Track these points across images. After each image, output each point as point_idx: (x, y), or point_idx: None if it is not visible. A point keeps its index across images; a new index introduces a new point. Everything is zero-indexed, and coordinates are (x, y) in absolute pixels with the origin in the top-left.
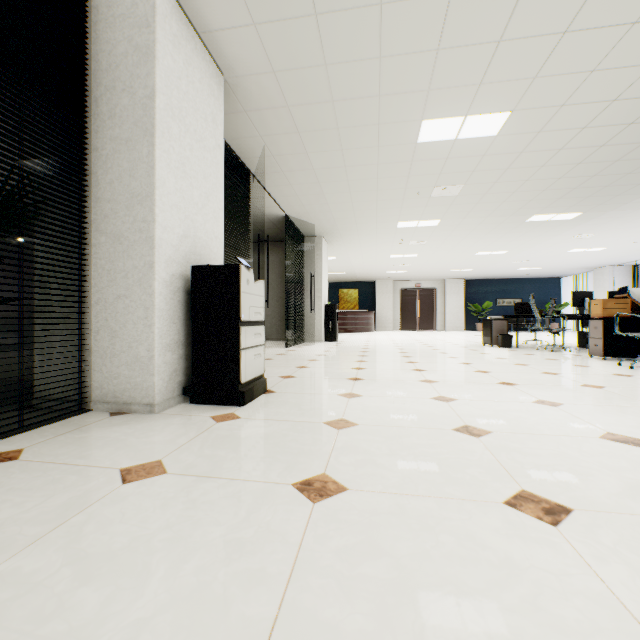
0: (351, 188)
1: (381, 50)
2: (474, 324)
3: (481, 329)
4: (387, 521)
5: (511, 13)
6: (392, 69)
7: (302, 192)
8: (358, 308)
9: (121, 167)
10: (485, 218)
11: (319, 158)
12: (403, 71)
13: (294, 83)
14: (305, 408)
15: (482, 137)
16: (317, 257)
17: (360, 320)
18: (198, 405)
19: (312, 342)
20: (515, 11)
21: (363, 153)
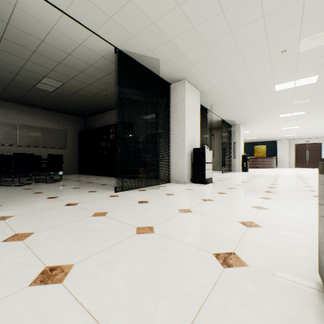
0: (249, 107)
1: (250, 76)
2: None
3: None
4: (232, 196)
5: (297, 59)
6: (256, 78)
7: (228, 111)
8: (266, 155)
9: (177, 126)
10: None
11: (233, 101)
12: (260, 77)
13: (221, 88)
14: (223, 186)
15: (308, 84)
16: (237, 134)
17: (265, 162)
18: (194, 183)
19: (235, 172)
20: (298, 58)
21: (252, 97)
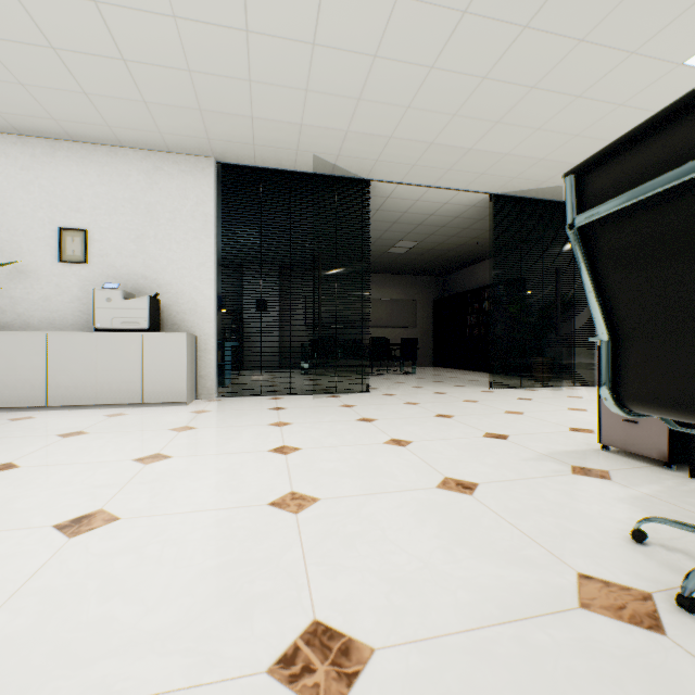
0: None
1: None
2: None
3: None
4: None
5: None
6: None
7: None
8: None
9: None
10: None
11: None
12: None
13: None
14: None
15: None
16: None
17: None
18: None
19: None
20: None
21: None
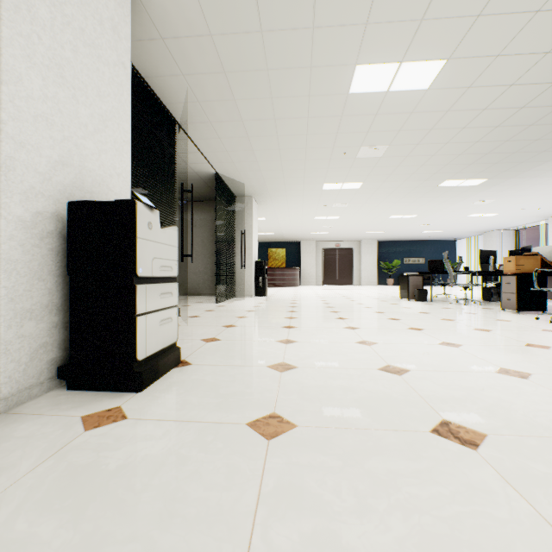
0: (280, 145)
1: None
2: (385, 279)
3: (391, 284)
4: None
5: None
6: None
7: (231, 147)
8: (285, 265)
9: None
10: (403, 182)
11: (248, 107)
12: None
13: (217, 1)
14: (224, 393)
15: (413, 90)
16: (247, 216)
17: (287, 276)
18: (77, 392)
19: (243, 297)
20: None
21: (293, 103)
